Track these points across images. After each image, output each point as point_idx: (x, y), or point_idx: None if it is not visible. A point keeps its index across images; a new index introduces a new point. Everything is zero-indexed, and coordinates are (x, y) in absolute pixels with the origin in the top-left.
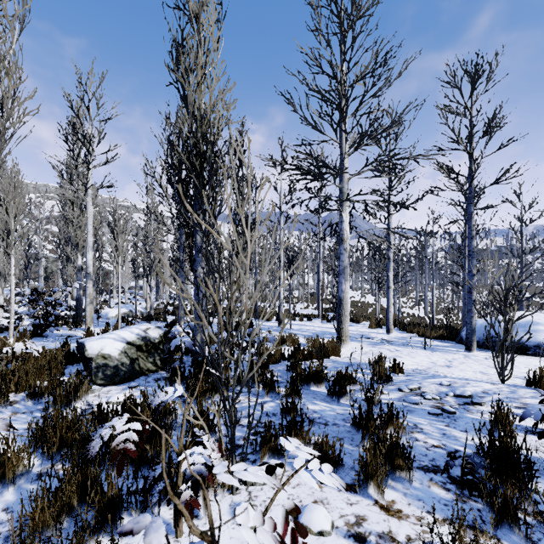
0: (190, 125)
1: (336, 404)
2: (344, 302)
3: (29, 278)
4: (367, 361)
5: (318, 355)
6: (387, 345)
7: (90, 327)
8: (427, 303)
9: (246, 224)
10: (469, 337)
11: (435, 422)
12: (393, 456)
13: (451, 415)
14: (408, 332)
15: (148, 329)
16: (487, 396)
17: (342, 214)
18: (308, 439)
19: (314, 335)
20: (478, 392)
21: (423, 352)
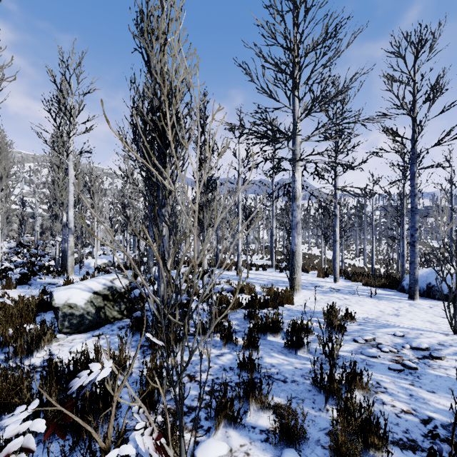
0: (153, 87)
1: (293, 356)
2: (297, 254)
3: (23, 233)
4: (319, 309)
5: (274, 305)
6: (335, 293)
7: (71, 276)
8: (365, 254)
9: (208, 184)
10: (412, 287)
11: (398, 379)
12: (366, 433)
13: (413, 371)
14: (352, 281)
15: (114, 279)
16: (444, 349)
17: (294, 174)
18: (267, 403)
19: (268, 283)
20: (433, 344)
21: (370, 300)
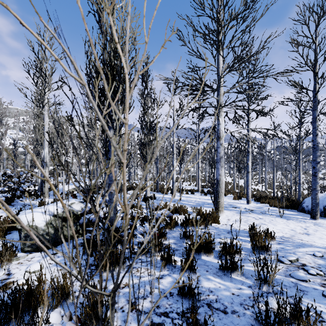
0: (104, 43)
1: (228, 279)
2: (220, 182)
3: (15, 166)
4: (241, 228)
5: (205, 226)
6: (250, 213)
7: (46, 198)
8: (266, 182)
9: (150, 127)
10: (314, 209)
11: None
12: None
13: None
14: (261, 203)
15: (72, 203)
16: None
17: (219, 119)
18: None
19: (197, 205)
20: None
21: (280, 220)
